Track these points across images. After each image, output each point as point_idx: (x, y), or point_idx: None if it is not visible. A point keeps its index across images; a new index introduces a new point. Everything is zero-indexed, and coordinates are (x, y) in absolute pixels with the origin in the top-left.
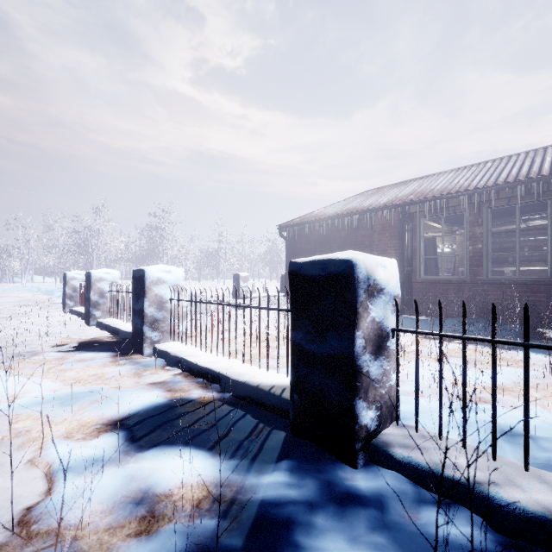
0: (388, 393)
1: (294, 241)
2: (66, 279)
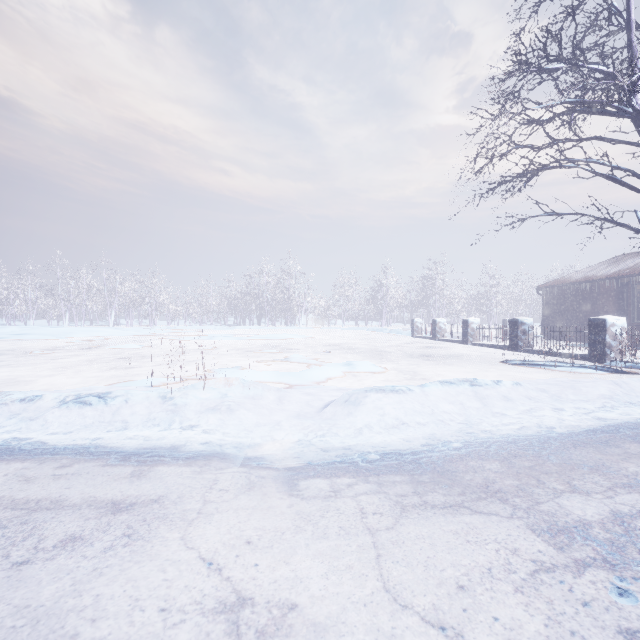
0: (526, 342)
1: (548, 297)
2: (414, 322)
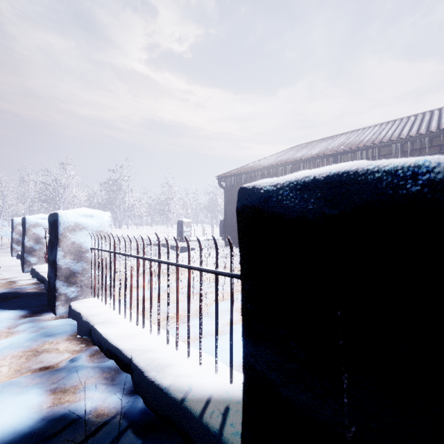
0: None
1: (232, 190)
2: (13, 225)
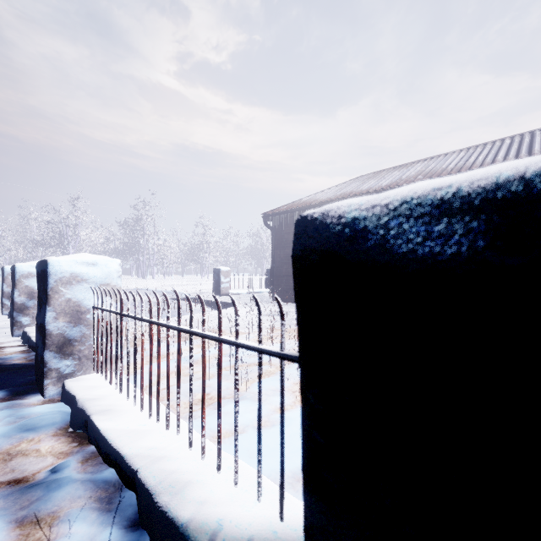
0: None
1: (281, 231)
2: (4, 275)
